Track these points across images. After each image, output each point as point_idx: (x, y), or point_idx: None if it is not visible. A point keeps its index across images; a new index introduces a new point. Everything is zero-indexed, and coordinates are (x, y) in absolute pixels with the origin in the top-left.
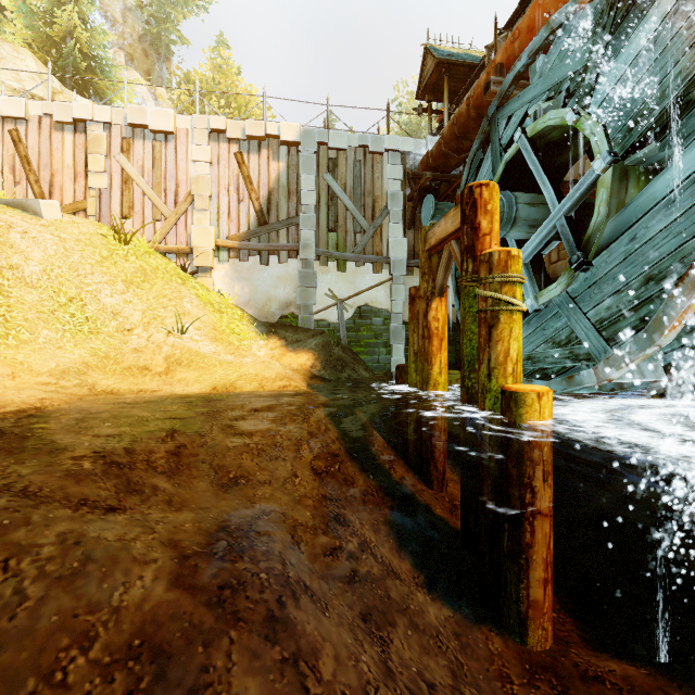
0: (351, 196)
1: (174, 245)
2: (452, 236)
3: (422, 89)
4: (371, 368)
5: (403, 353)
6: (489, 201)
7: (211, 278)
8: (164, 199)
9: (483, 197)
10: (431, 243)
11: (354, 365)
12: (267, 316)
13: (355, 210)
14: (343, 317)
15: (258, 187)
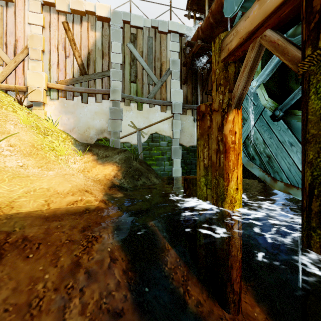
0: (146, 60)
1: (12, 85)
2: (274, 15)
3: (191, 1)
4: (159, 174)
5: (180, 164)
6: None
7: (43, 110)
8: (5, 49)
9: None
10: (231, 47)
11: (148, 174)
12: (87, 139)
13: (149, 69)
14: (141, 140)
15: (80, 48)
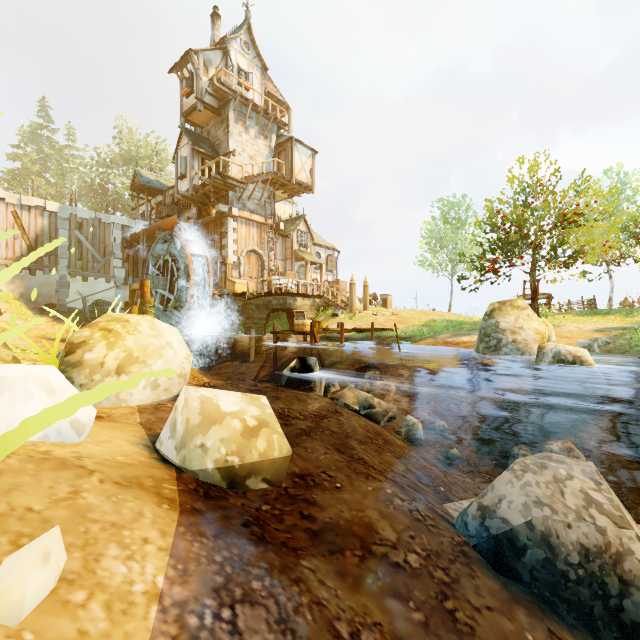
0: (91, 243)
1: None
2: (138, 289)
3: (134, 188)
4: None
5: None
6: (147, 284)
7: None
8: None
9: (146, 283)
10: (132, 289)
11: None
12: (35, 304)
13: (94, 250)
14: (87, 306)
15: (29, 232)
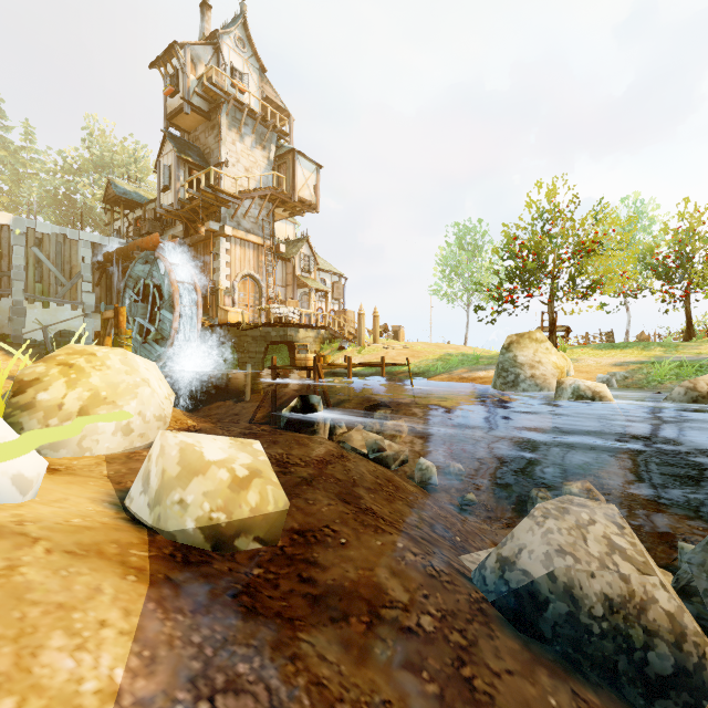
0: (54, 262)
1: None
2: (112, 318)
3: (108, 200)
4: None
5: None
6: (123, 312)
7: None
8: None
9: (121, 311)
10: (105, 317)
11: None
12: None
13: (57, 271)
14: (49, 337)
15: None
